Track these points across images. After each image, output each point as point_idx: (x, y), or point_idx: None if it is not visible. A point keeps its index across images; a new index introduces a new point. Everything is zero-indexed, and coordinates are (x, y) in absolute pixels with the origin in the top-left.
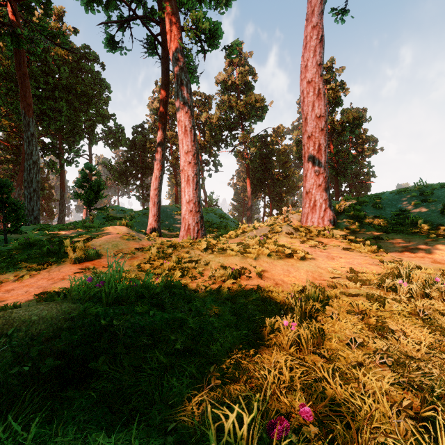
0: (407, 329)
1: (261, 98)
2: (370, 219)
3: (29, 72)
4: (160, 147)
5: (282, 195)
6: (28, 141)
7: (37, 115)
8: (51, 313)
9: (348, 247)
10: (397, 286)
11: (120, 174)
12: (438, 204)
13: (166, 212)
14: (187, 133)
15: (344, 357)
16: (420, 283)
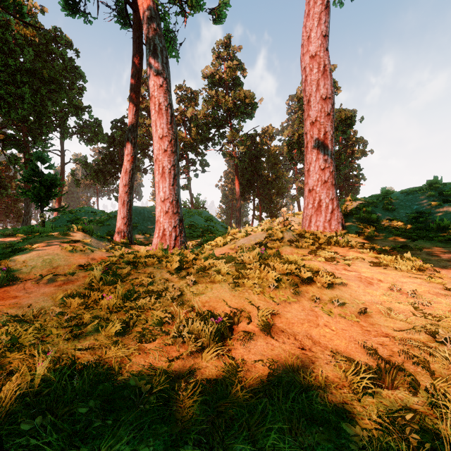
0: None
1: (251, 94)
2: (383, 222)
3: None
4: (131, 133)
5: (272, 197)
6: None
7: None
8: None
9: (378, 262)
10: None
11: (97, 172)
12: None
13: (143, 214)
14: (162, 113)
15: None
16: None
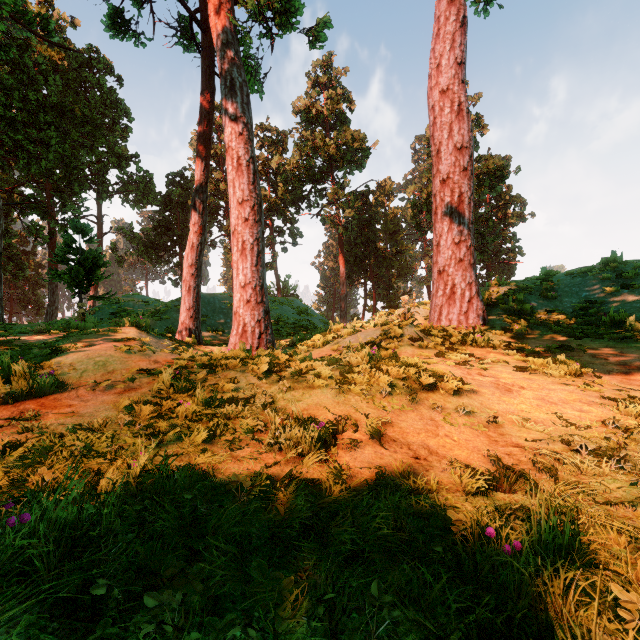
0: None
1: (361, 136)
2: (540, 315)
3: None
4: (199, 195)
5: (391, 280)
6: None
7: (10, 149)
8: None
9: (524, 366)
10: None
11: (147, 246)
12: None
13: (213, 304)
14: (241, 170)
15: None
16: None
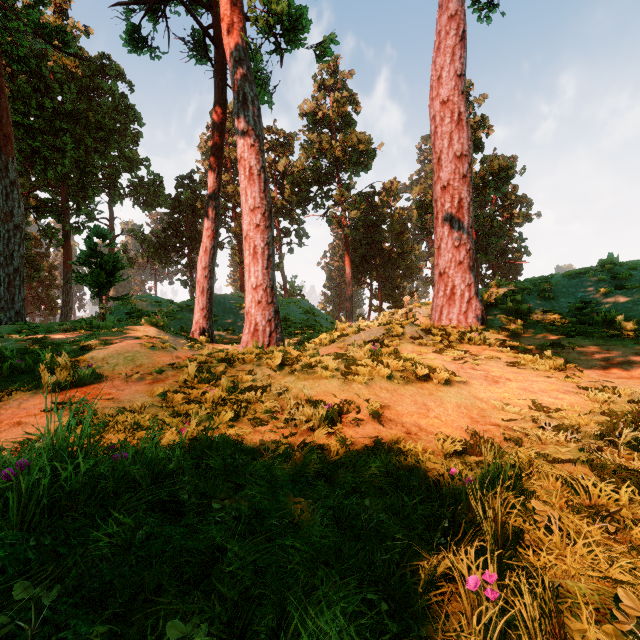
0: None
1: (367, 138)
2: (537, 315)
3: (13, 90)
4: (212, 202)
5: (397, 281)
6: (6, 193)
7: (27, 156)
8: None
9: (514, 361)
10: None
11: (157, 247)
12: None
13: (223, 304)
14: (253, 179)
15: None
16: None
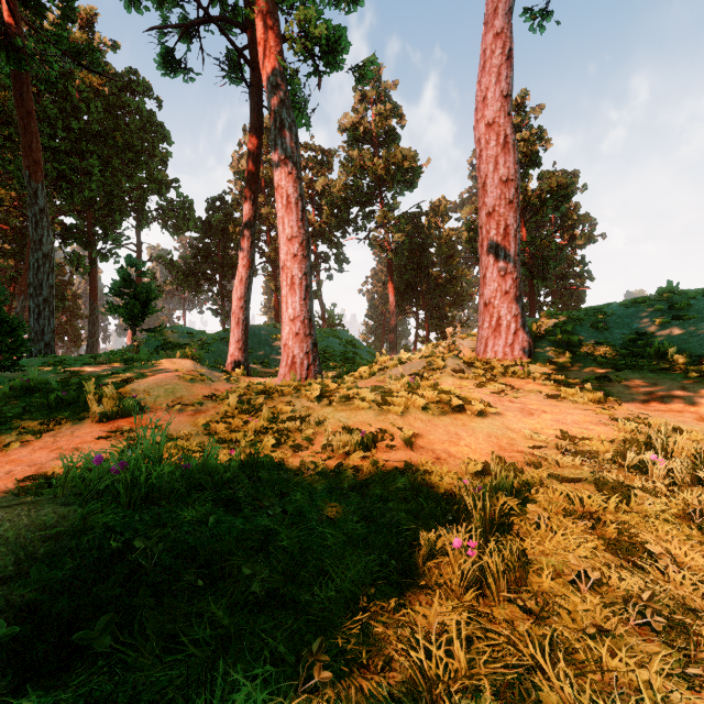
0: (677, 549)
1: (412, 154)
2: (588, 347)
3: (39, 111)
4: (247, 230)
5: (445, 309)
6: (36, 221)
7: (53, 179)
8: (16, 526)
9: (554, 394)
10: (647, 464)
11: (187, 274)
12: (699, 323)
13: (259, 336)
14: (291, 207)
15: (568, 609)
16: (687, 459)
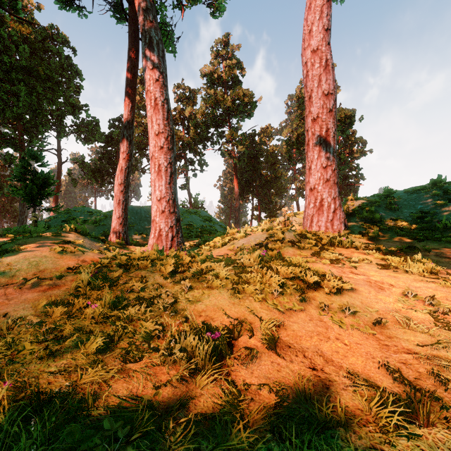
0: None
1: (250, 93)
2: (387, 222)
3: None
4: (126, 130)
5: (271, 197)
6: None
7: None
8: None
9: (386, 264)
10: None
11: (94, 171)
12: None
13: (140, 214)
14: (158, 108)
15: None
16: None
